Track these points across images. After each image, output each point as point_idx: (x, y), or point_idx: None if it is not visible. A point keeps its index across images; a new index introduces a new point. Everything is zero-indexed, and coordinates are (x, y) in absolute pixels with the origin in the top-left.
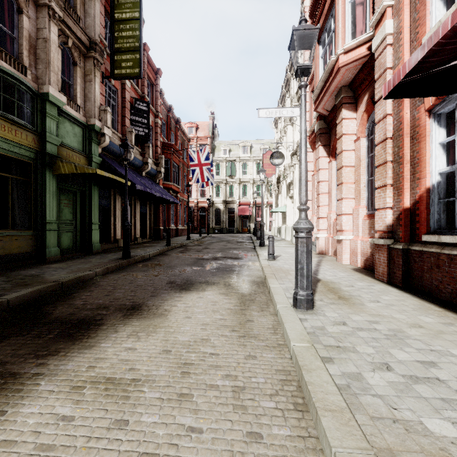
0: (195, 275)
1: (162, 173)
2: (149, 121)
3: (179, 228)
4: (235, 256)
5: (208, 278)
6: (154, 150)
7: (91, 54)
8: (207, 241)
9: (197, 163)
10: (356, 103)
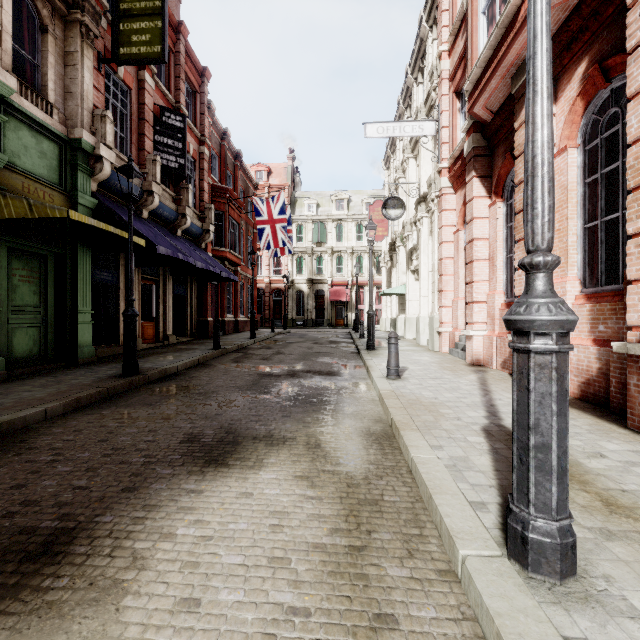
0: (248, 415)
1: (211, 232)
2: (186, 145)
3: (240, 320)
4: (327, 369)
5: (273, 426)
6: (198, 196)
7: (76, 16)
8: (282, 341)
9: (267, 219)
10: (556, 85)
